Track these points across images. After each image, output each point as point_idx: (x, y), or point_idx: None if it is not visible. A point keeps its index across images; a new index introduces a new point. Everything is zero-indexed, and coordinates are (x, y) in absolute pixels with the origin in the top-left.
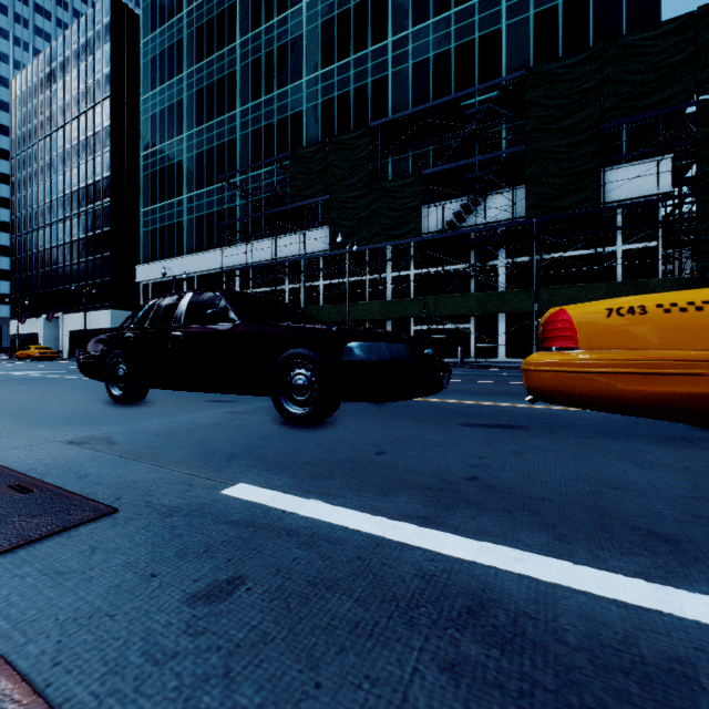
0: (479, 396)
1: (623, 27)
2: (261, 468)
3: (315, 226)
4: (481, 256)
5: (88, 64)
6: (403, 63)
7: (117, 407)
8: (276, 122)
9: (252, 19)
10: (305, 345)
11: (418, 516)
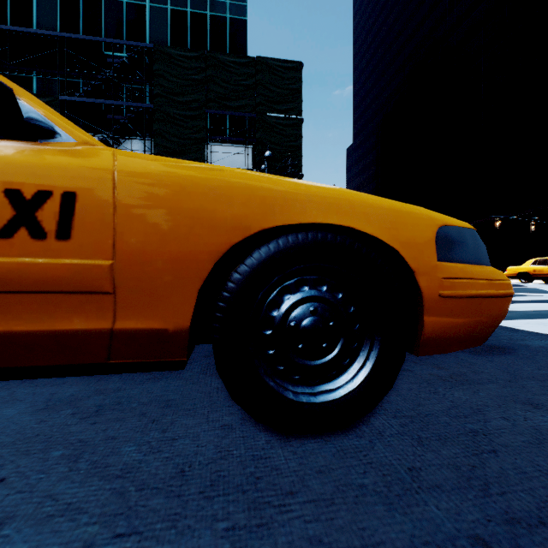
0: None
1: (227, 51)
2: None
3: None
4: None
5: None
6: None
7: None
8: None
9: None
10: None
11: None
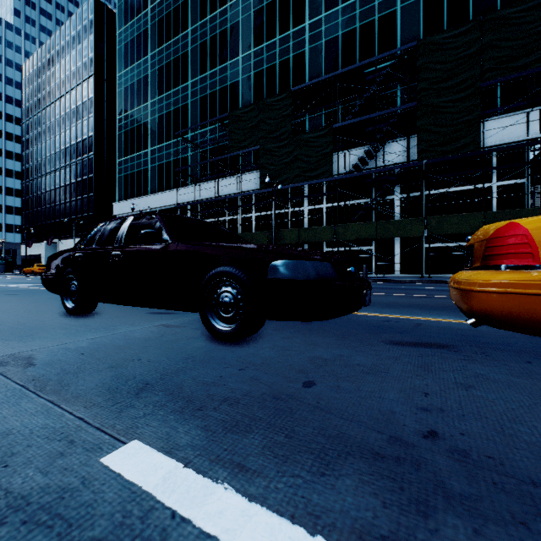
0: (390, 308)
1: (497, 4)
2: (170, 408)
3: (248, 170)
4: (381, 192)
5: (77, 51)
6: (318, 41)
7: (67, 318)
8: (218, 90)
9: (200, 11)
10: (230, 263)
11: (381, 537)
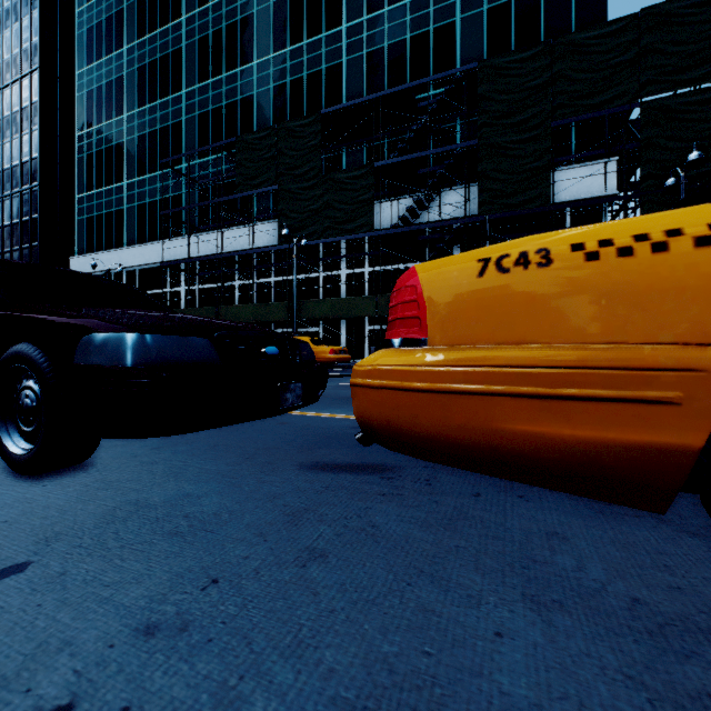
0: None
1: (572, 28)
2: None
3: (266, 219)
4: (434, 253)
5: (13, 31)
6: (358, 51)
7: None
8: (225, 106)
9: None
10: (23, 338)
11: None
